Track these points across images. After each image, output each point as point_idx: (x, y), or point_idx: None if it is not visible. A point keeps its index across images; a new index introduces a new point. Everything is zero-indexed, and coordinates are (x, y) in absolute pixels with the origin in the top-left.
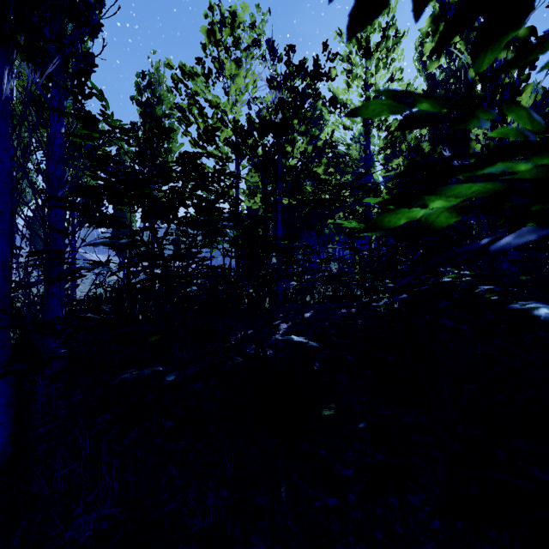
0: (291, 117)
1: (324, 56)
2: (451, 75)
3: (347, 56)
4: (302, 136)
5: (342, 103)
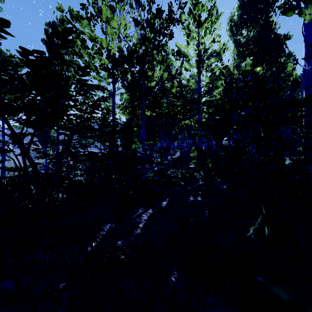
0: (151, 49)
1: (176, 4)
2: (249, 40)
3: (187, 25)
4: (160, 64)
5: (184, 54)
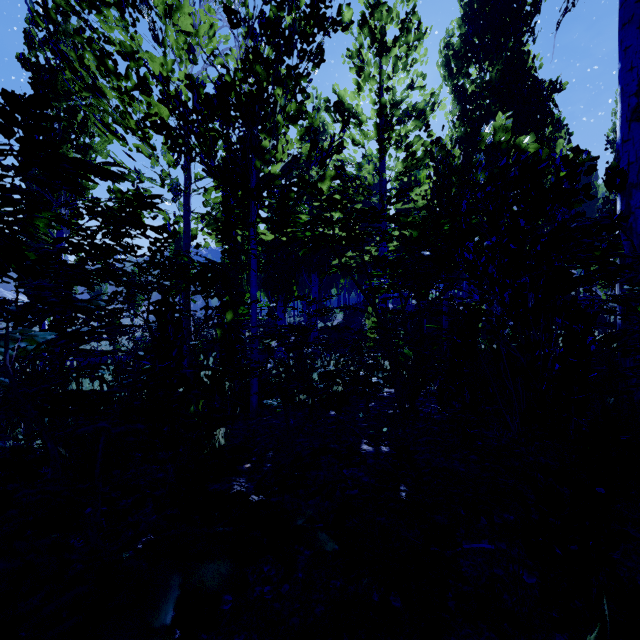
0: (270, 83)
1: None
2: (483, 88)
3: (358, 50)
4: (291, 123)
5: (351, 109)
